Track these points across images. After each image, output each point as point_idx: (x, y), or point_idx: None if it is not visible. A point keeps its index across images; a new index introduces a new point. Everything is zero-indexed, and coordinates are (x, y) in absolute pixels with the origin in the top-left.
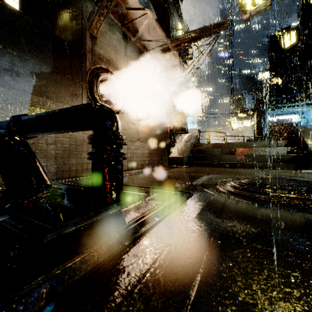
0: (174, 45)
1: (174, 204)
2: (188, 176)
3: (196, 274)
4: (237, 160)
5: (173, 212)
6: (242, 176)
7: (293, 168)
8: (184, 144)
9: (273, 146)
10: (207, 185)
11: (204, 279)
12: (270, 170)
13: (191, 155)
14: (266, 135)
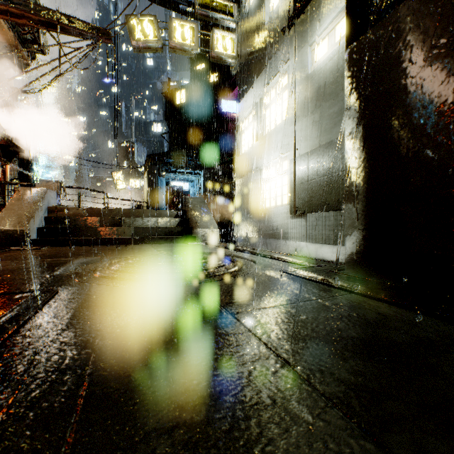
0: (3, 9)
1: (24, 314)
2: (42, 265)
3: (82, 383)
4: (123, 233)
5: (25, 327)
6: (131, 255)
7: (183, 241)
8: (28, 206)
9: (165, 216)
10: (82, 275)
11: (94, 382)
12: (162, 245)
13: (44, 226)
14: (158, 201)
